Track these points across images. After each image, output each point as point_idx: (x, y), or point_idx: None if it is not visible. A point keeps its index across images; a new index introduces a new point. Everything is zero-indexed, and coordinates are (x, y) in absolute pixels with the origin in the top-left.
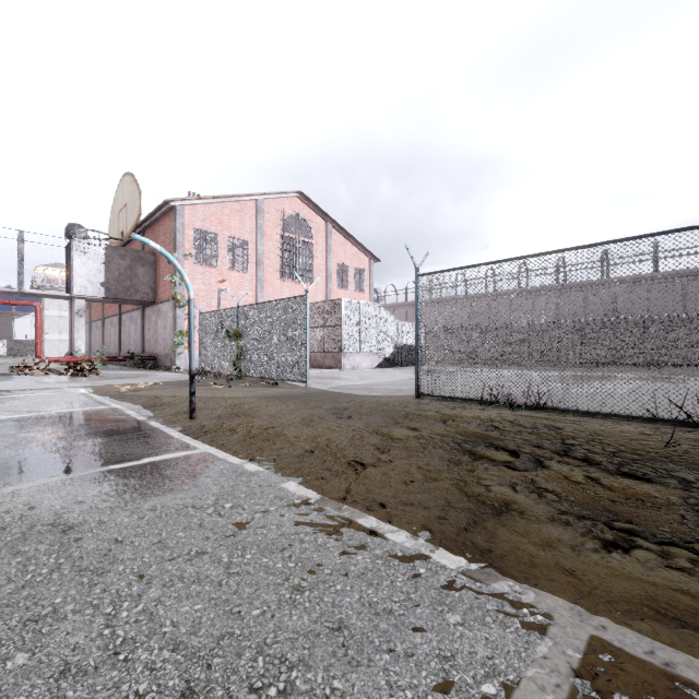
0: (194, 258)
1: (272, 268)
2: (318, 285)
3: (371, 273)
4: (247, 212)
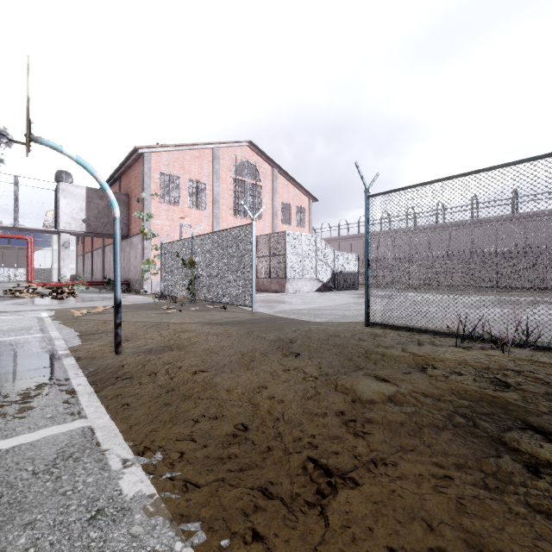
0: (160, 197)
1: (226, 206)
2: (265, 221)
3: (311, 211)
4: (205, 158)
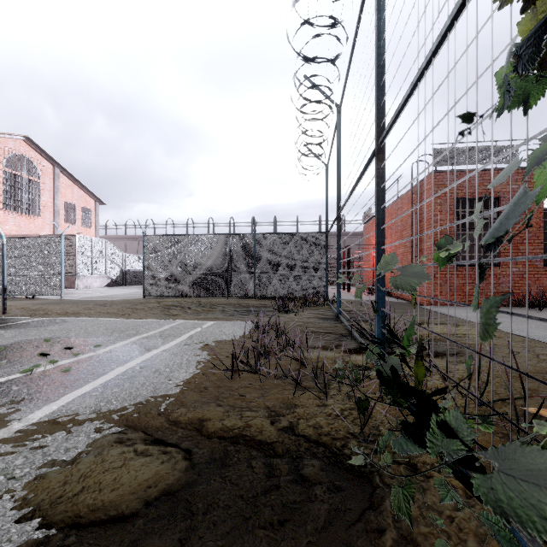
0: None
1: None
2: (45, 219)
3: (97, 213)
4: None
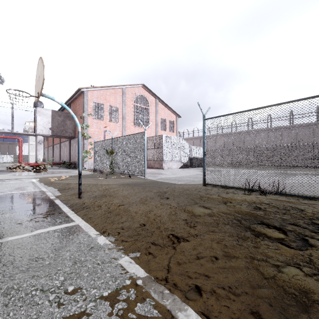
0: (93, 116)
1: (130, 120)
2: (151, 129)
3: (177, 123)
4: (118, 94)
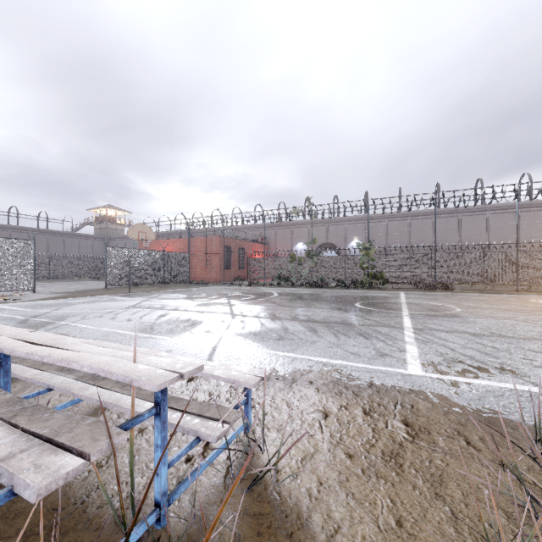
0: None
1: None
2: None
3: None
4: None
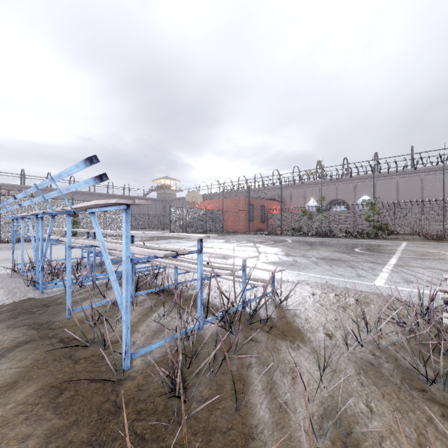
0: None
1: None
2: None
3: None
4: None
